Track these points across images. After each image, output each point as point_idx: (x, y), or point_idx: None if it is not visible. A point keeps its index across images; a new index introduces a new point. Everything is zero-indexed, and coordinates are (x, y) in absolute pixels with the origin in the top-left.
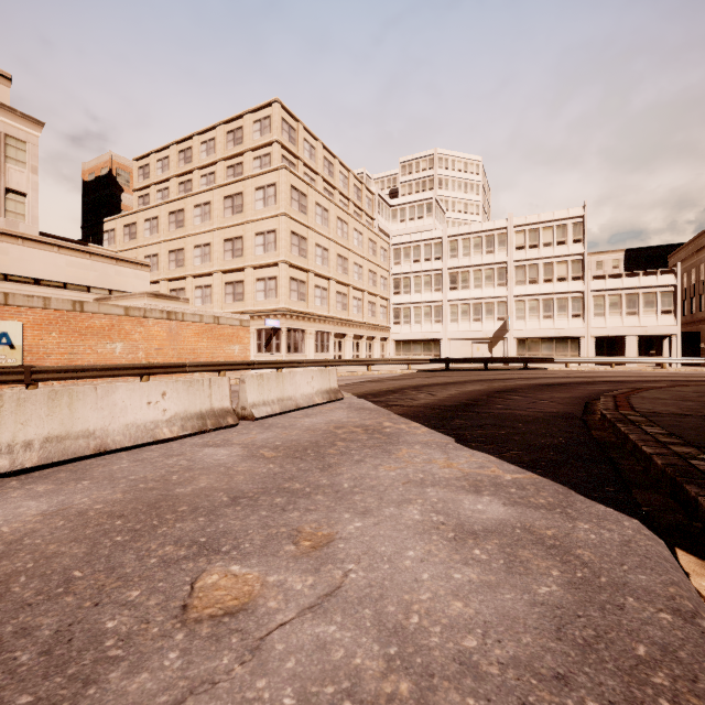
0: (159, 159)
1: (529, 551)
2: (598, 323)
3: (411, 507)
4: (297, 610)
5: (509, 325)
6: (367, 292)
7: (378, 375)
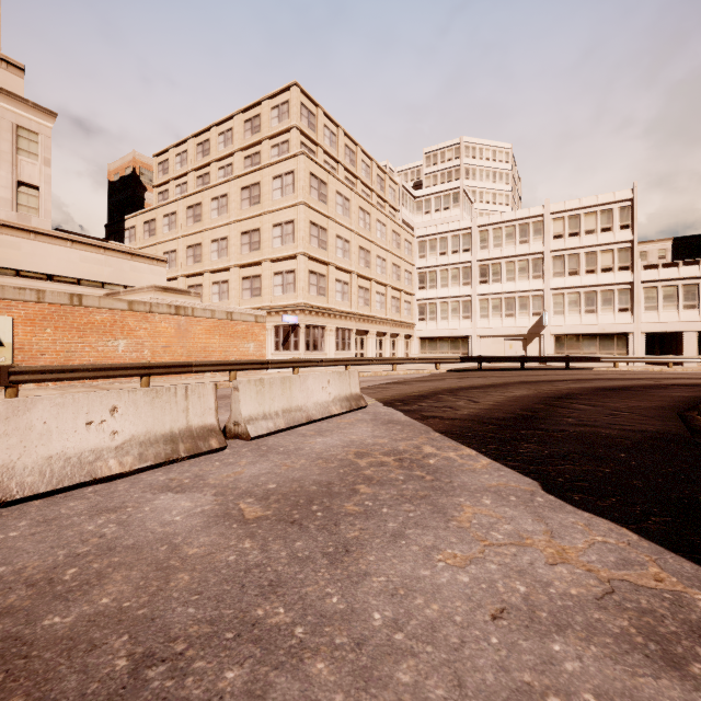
0: (177, 153)
1: None
2: (650, 317)
3: None
4: None
5: (546, 321)
6: (390, 287)
7: (404, 375)
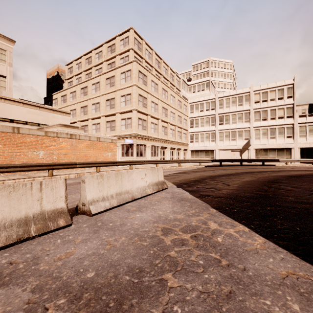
0: (77, 63)
1: None
2: (302, 140)
3: None
4: None
5: (251, 142)
6: (177, 126)
7: (184, 168)
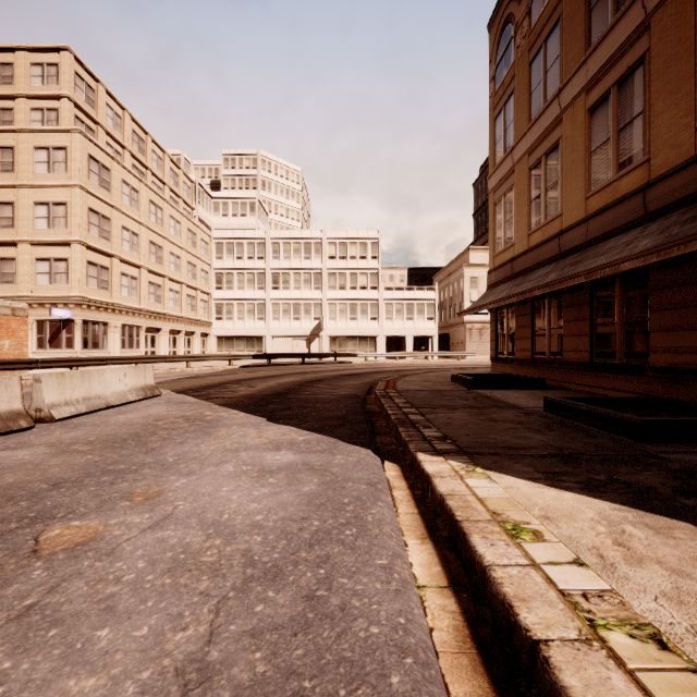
0: None
1: (304, 474)
2: (388, 325)
3: (227, 465)
4: (140, 531)
5: (323, 324)
6: (186, 285)
7: (198, 371)
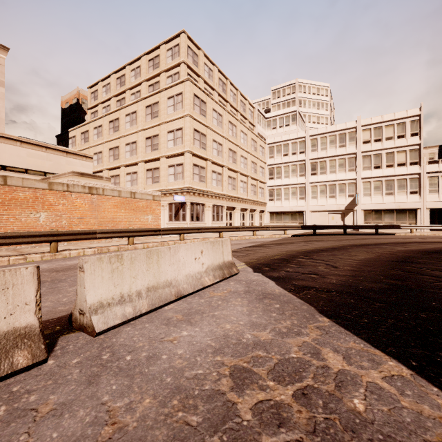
0: (103, 85)
1: None
2: (433, 198)
3: None
4: None
5: (358, 200)
6: (250, 177)
7: (262, 239)
